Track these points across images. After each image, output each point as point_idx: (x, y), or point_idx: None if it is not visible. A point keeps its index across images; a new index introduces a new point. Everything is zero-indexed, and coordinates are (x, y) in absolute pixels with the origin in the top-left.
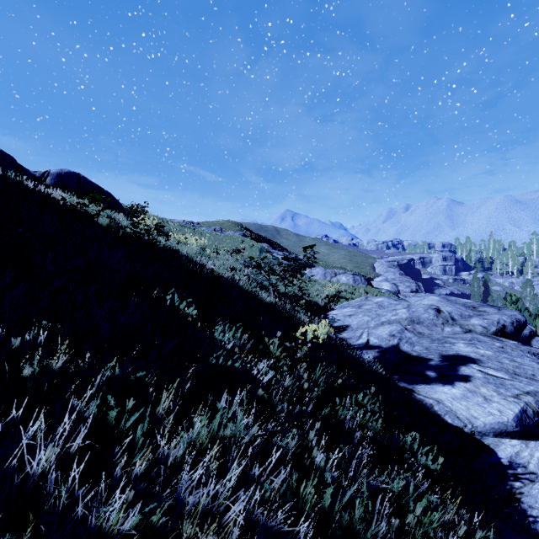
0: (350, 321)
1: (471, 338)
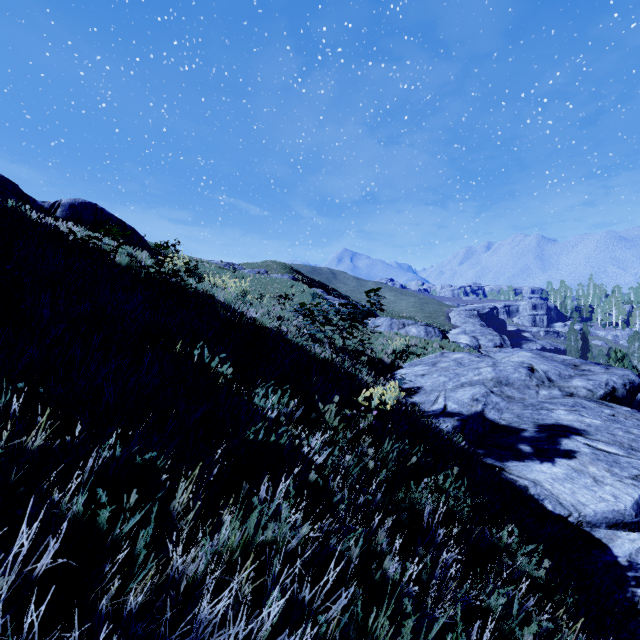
0: (423, 382)
1: (573, 403)
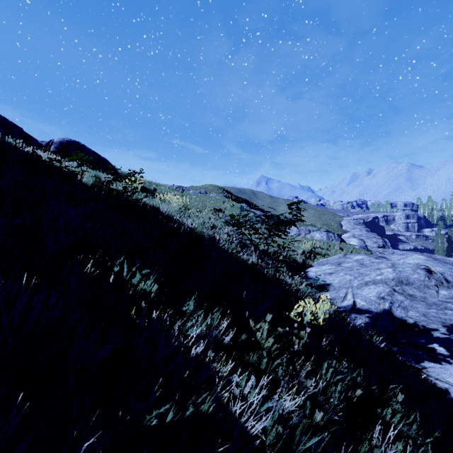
0: (331, 279)
1: None
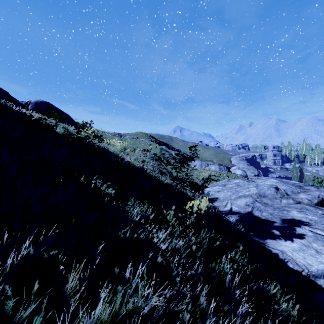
0: (219, 195)
1: (301, 207)
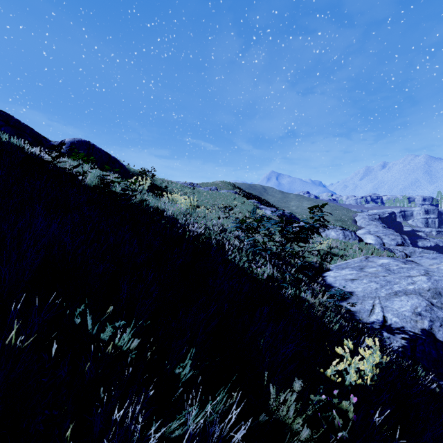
0: (353, 287)
1: None
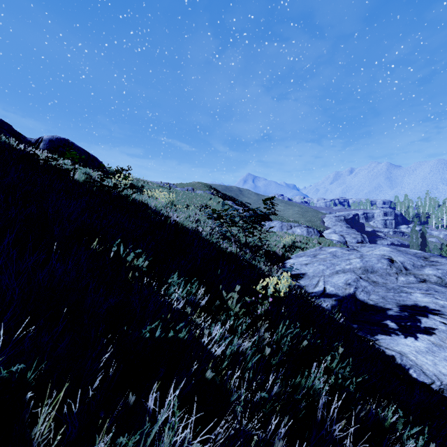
0: (306, 269)
1: (427, 288)
